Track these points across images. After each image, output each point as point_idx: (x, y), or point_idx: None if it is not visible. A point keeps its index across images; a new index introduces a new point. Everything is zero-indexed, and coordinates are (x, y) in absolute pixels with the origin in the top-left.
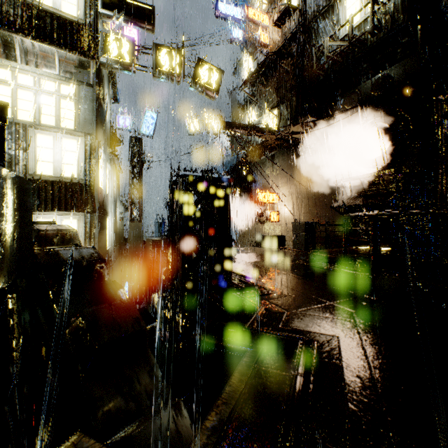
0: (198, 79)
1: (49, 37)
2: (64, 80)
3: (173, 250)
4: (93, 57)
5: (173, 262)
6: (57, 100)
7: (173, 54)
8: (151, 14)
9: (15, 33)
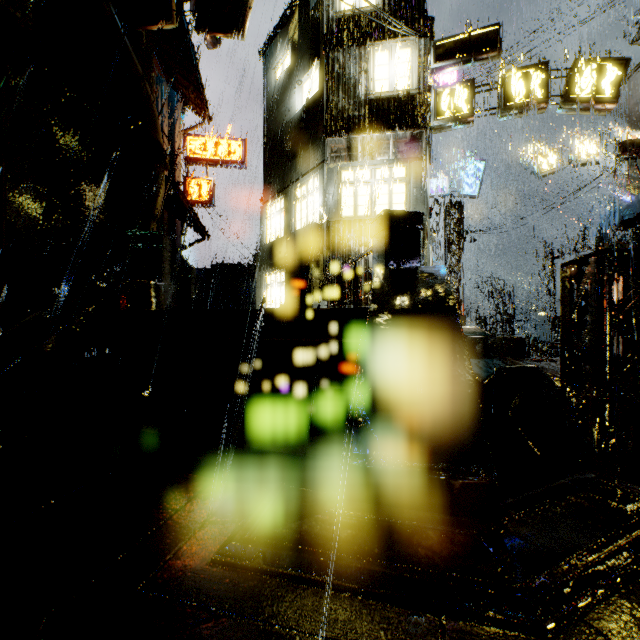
0: (575, 93)
1: (386, 124)
2: (396, 162)
3: (570, 349)
4: (427, 125)
5: (573, 365)
6: (389, 186)
7: (530, 75)
8: (496, 35)
9: (359, 134)
